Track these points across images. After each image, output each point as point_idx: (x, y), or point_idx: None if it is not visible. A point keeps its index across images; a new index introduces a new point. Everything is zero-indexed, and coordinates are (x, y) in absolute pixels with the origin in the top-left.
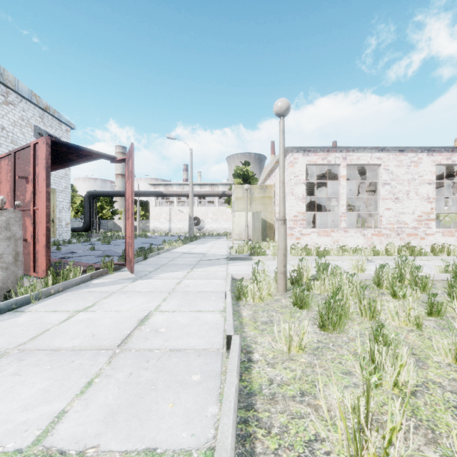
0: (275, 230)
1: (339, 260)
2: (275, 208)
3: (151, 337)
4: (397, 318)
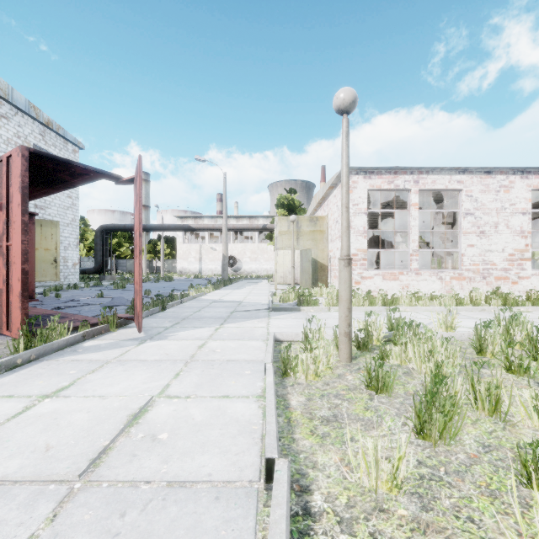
0: (328, 273)
1: (413, 312)
2: (329, 245)
3: (141, 452)
4: (536, 414)
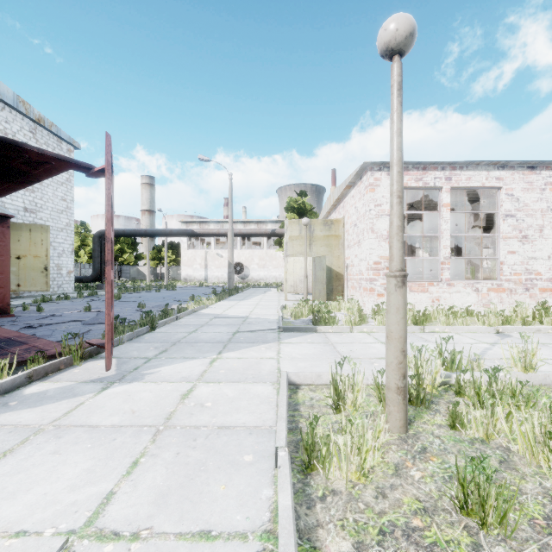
0: (344, 282)
1: (453, 333)
2: (345, 252)
3: None
4: None
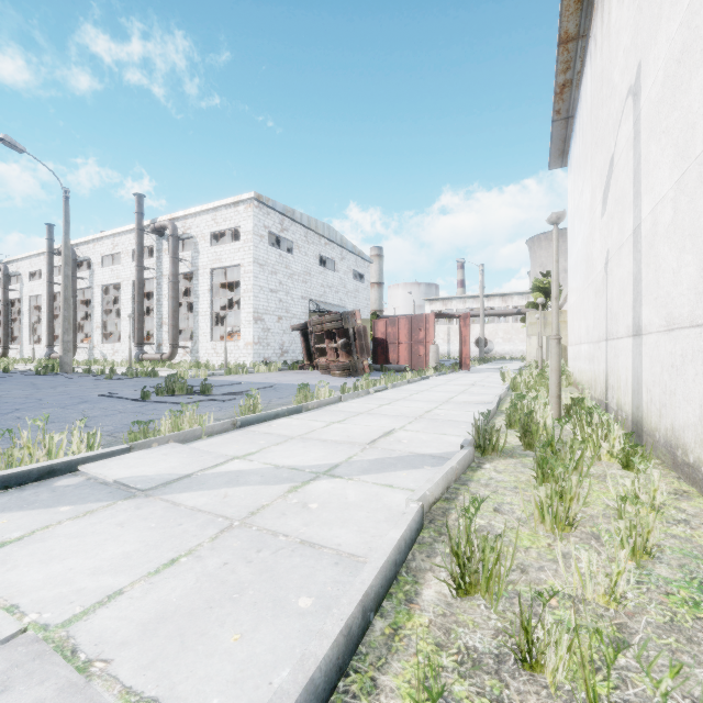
0: None
1: None
2: None
3: (493, 377)
4: None
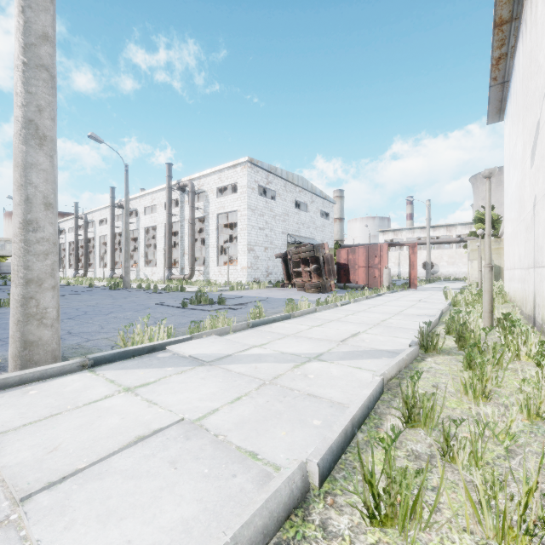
0: None
1: None
2: None
3: (437, 295)
4: None
